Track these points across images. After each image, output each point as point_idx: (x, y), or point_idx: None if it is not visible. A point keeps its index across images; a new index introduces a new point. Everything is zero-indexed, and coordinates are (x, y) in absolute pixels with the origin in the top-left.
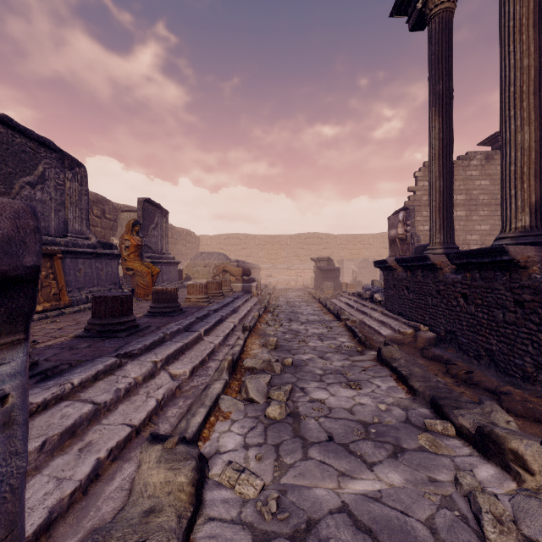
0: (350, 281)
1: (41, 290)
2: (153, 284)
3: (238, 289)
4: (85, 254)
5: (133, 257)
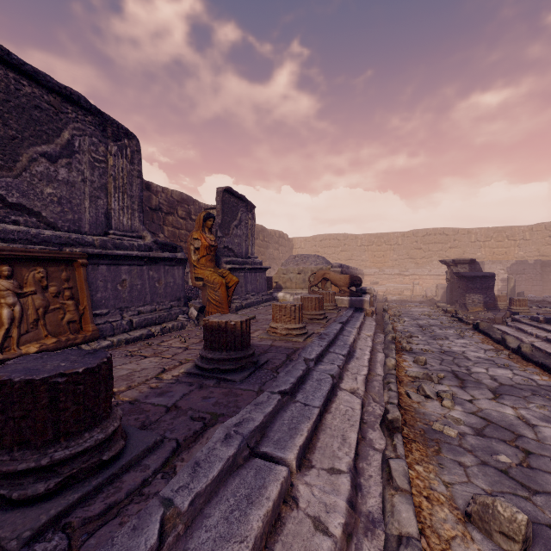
0: (502, 293)
1: (44, 316)
2: (229, 300)
3: (343, 304)
4: (130, 259)
5: (204, 263)
